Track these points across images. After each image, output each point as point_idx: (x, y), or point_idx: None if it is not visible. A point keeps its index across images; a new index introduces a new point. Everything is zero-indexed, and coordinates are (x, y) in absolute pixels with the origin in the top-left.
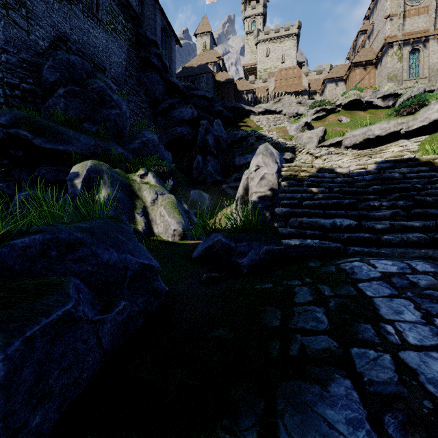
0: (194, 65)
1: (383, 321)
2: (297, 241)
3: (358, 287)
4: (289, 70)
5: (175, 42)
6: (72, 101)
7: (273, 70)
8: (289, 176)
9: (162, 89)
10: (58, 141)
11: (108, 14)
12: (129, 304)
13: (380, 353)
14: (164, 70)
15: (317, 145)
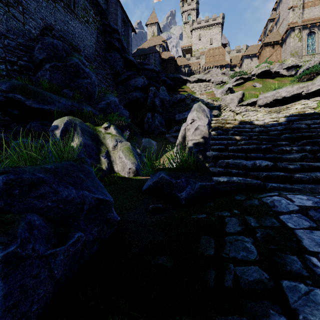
0: (145, 47)
1: (308, 253)
2: (225, 179)
3: (280, 219)
4: (216, 50)
5: (131, 30)
6: (55, 73)
7: (204, 50)
8: (217, 127)
9: (122, 64)
10: (44, 102)
11: (82, 9)
12: (83, 235)
13: (311, 287)
14: (123, 51)
15: (237, 104)
